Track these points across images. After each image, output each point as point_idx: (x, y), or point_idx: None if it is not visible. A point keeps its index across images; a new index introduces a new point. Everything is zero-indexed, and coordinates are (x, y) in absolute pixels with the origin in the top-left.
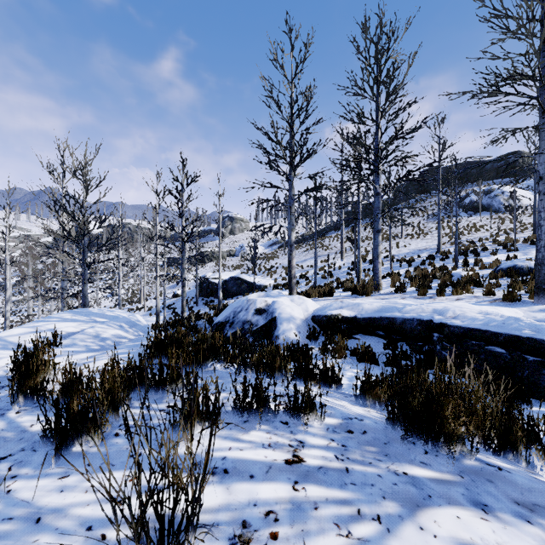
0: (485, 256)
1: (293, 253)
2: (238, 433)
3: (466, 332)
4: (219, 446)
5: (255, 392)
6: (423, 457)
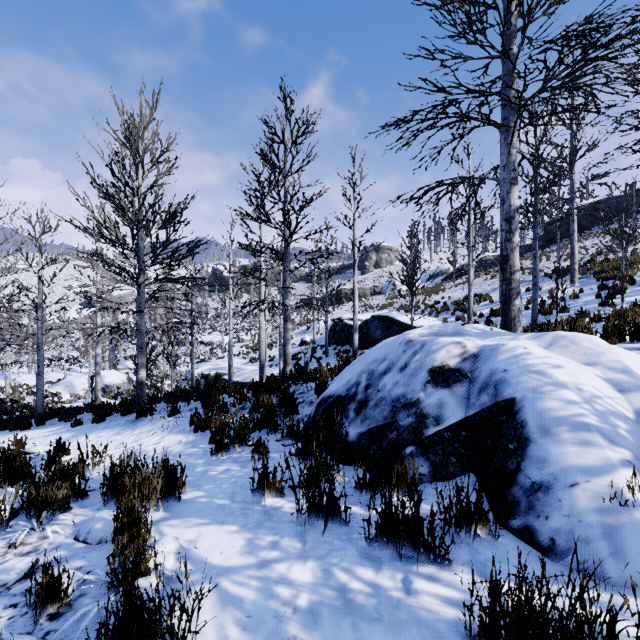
0: None
1: (514, 236)
2: None
3: None
4: None
5: None
6: None
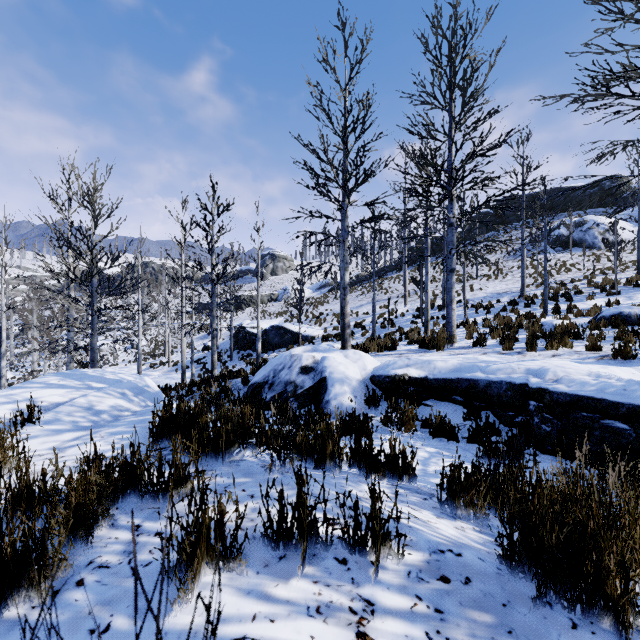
0: (580, 301)
1: (347, 297)
2: (268, 582)
3: (574, 401)
4: (236, 612)
5: (295, 510)
6: (572, 637)
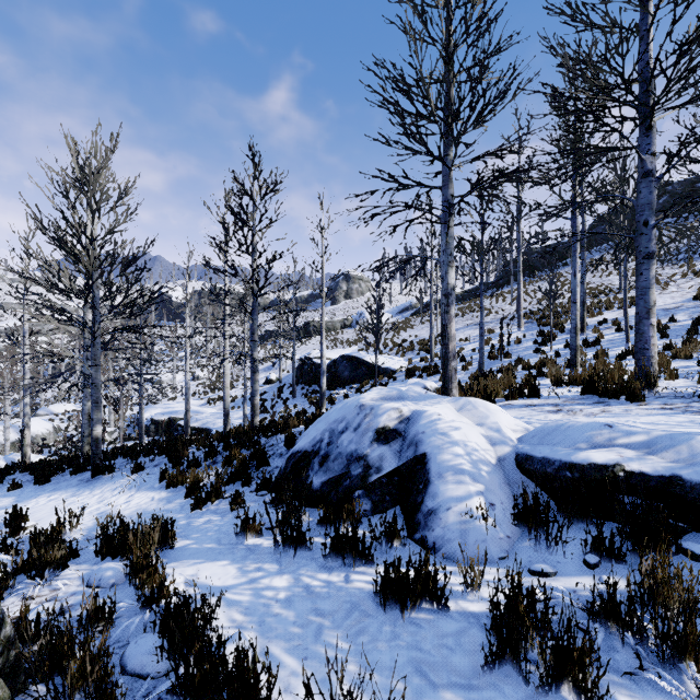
0: None
1: (451, 309)
2: None
3: None
4: None
5: None
6: None
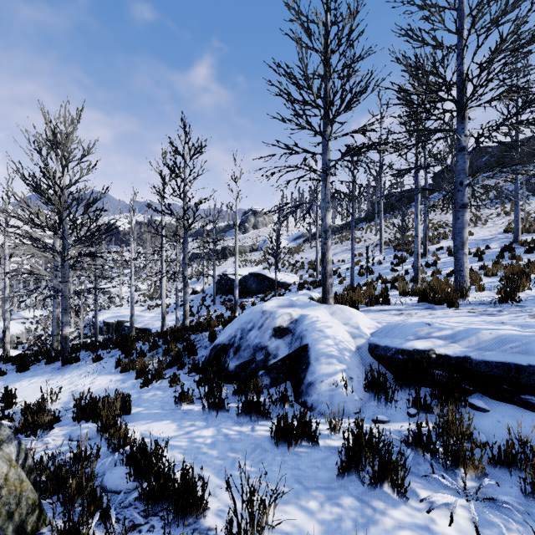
0: None
1: (328, 242)
2: None
3: None
4: None
5: None
6: None
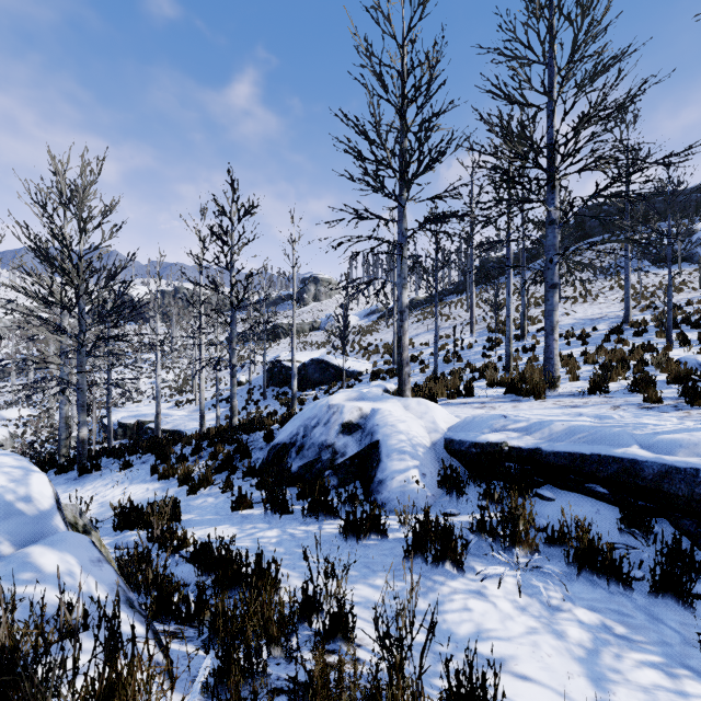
0: None
1: (405, 324)
2: None
3: None
4: None
5: None
6: None
